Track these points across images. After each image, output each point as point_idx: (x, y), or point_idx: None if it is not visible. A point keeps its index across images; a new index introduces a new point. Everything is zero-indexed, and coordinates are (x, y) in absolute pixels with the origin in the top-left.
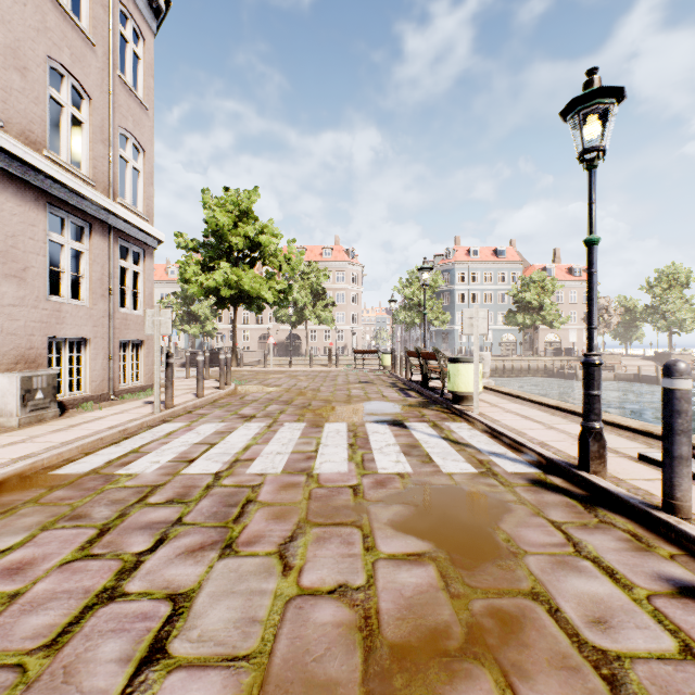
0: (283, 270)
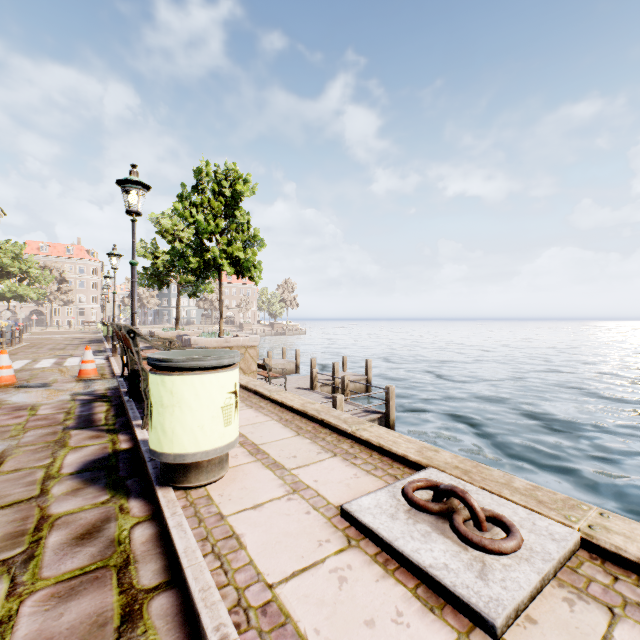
0: (42, 284)
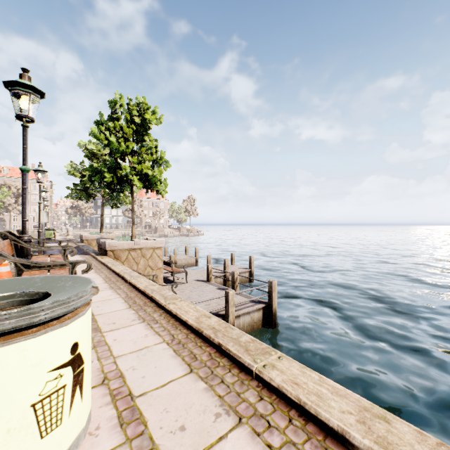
0: (0, 197)
